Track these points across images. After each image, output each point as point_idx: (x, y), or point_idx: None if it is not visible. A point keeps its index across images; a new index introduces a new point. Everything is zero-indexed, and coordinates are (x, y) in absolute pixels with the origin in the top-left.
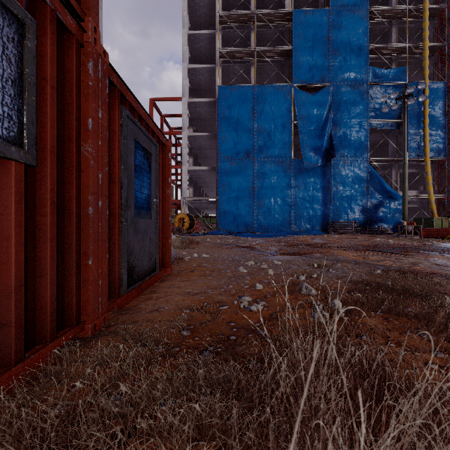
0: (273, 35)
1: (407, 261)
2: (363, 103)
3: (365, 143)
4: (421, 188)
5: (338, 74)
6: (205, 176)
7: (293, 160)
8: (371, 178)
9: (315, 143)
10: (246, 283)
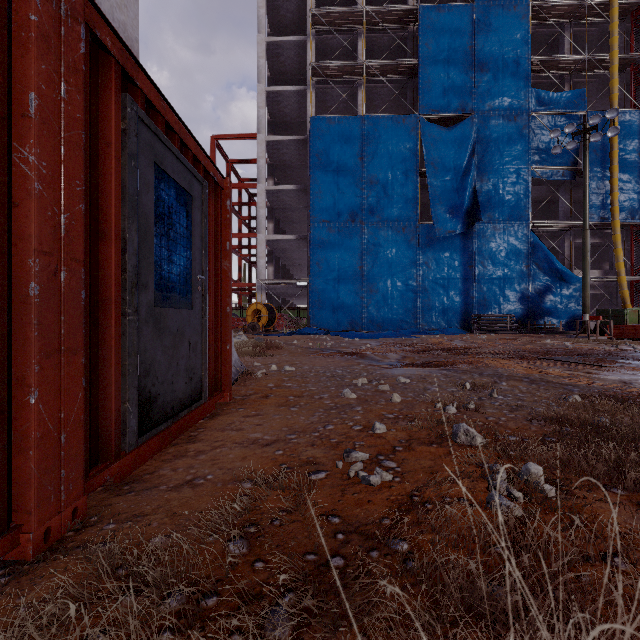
0: (390, 43)
1: (606, 376)
2: (522, 141)
3: (525, 200)
4: (605, 267)
5: (486, 99)
6: (291, 250)
7: (420, 225)
8: (534, 251)
9: (452, 200)
10: (357, 421)
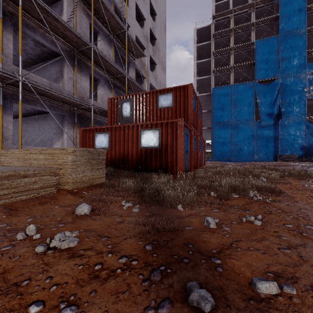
0: (244, 53)
1: None
2: (302, 85)
3: (304, 108)
4: None
5: (285, 71)
6: (205, 131)
7: (255, 122)
8: (308, 129)
9: (269, 111)
10: None
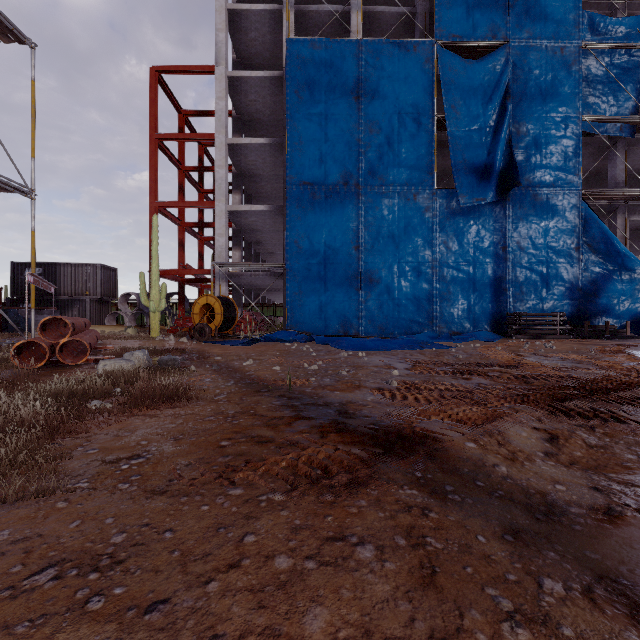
0: None
1: None
2: (570, 81)
3: (574, 159)
4: None
5: (523, 23)
6: (265, 229)
7: (436, 191)
8: (586, 228)
9: (480, 157)
10: None
